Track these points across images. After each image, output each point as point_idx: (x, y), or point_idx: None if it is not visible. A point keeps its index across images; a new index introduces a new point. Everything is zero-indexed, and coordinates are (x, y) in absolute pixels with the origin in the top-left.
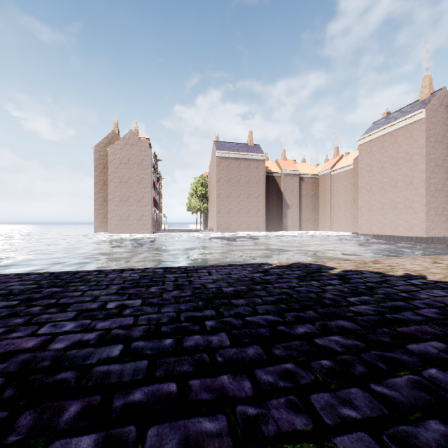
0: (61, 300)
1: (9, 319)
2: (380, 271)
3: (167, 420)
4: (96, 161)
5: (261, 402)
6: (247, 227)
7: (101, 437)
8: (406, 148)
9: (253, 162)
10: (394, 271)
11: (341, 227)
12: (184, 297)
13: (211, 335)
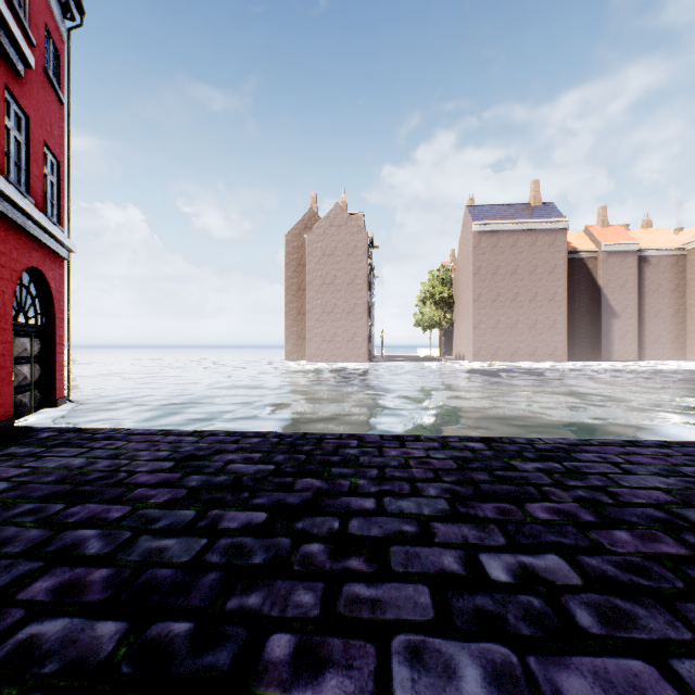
0: (351, 524)
1: (279, 586)
2: None
3: None
4: (288, 256)
5: None
6: (530, 354)
7: None
8: None
9: (543, 235)
10: None
11: None
12: (692, 568)
13: None
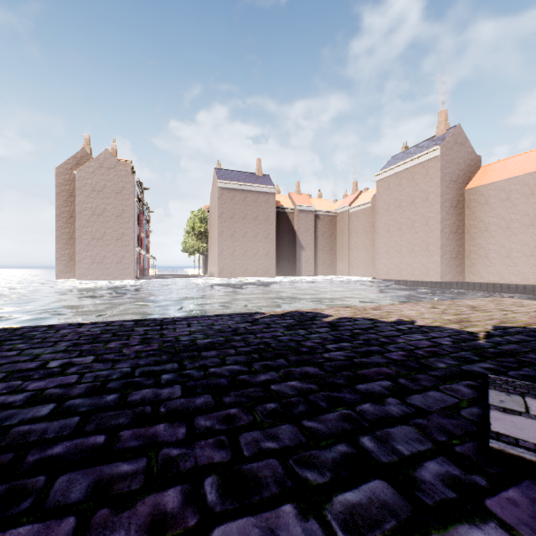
0: None
1: None
2: (375, 317)
3: (83, 467)
4: (60, 186)
5: (189, 444)
6: (254, 272)
7: (4, 489)
8: (422, 186)
9: (262, 196)
10: (388, 318)
11: (360, 272)
12: (148, 352)
13: (163, 388)
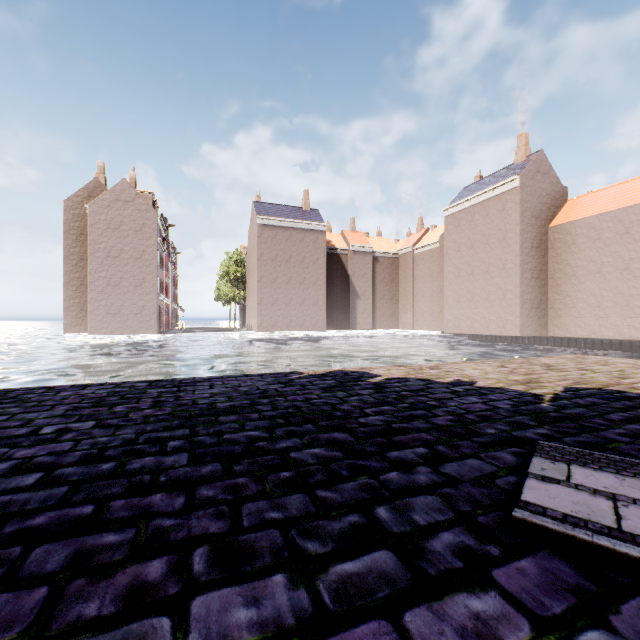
0: None
1: None
2: (430, 378)
3: (65, 538)
4: (68, 223)
5: (185, 514)
6: (301, 325)
7: None
8: (499, 223)
9: (309, 234)
10: (445, 378)
11: (426, 325)
12: (158, 416)
13: (168, 456)
